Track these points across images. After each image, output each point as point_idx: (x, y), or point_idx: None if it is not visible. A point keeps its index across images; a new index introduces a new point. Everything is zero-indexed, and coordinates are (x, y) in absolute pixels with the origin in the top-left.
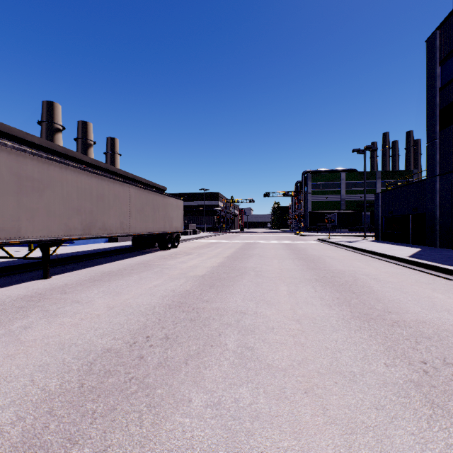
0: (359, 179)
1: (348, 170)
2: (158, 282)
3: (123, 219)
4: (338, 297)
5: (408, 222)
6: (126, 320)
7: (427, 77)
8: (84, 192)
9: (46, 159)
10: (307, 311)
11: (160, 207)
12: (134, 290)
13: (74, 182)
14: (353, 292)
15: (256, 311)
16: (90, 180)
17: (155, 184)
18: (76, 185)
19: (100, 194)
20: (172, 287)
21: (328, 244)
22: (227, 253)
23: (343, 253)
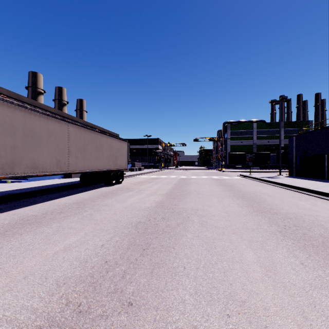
0: (267, 128)
1: (258, 121)
2: (74, 239)
3: (60, 156)
4: None
5: (324, 161)
6: None
7: None
8: (3, 125)
9: None
10: None
11: (104, 147)
12: (25, 261)
13: None
14: None
15: None
16: (12, 113)
17: (109, 131)
18: None
19: (29, 129)
20: (87, 253)
21: (251, 179)
22: (166, 189)
23: (274, 189)
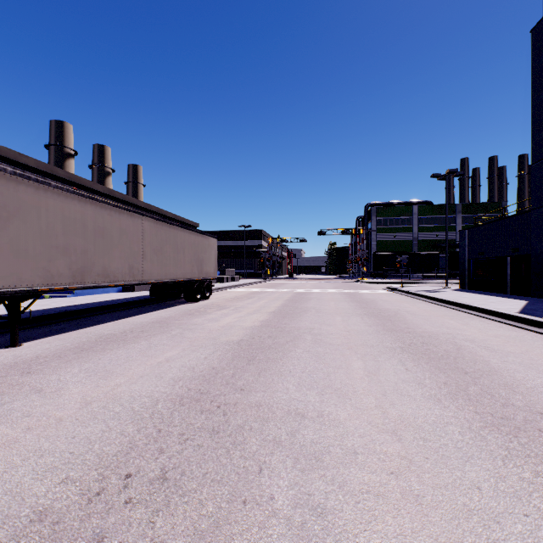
0: (435, 213)
1: (421, 202)
2: (173, 353)
3: (133, 261)
4: (445, 382)
5: (506, 266)
6: (101, 433)
7: (533, 78)
8: (74, 224)
9: (12, 175)
10: (404, 410)
11: (185, 247)
12: (133, 368)
13: (59, 210)
14: (465, 372)
15: (321, 412)
16: (83, 208)
17: (184, 219)
18: (61, 213)
19: (99, 227)
20: (191, 362)
21: (401, 294)
22: (273, 306)
23: (426, 307)
